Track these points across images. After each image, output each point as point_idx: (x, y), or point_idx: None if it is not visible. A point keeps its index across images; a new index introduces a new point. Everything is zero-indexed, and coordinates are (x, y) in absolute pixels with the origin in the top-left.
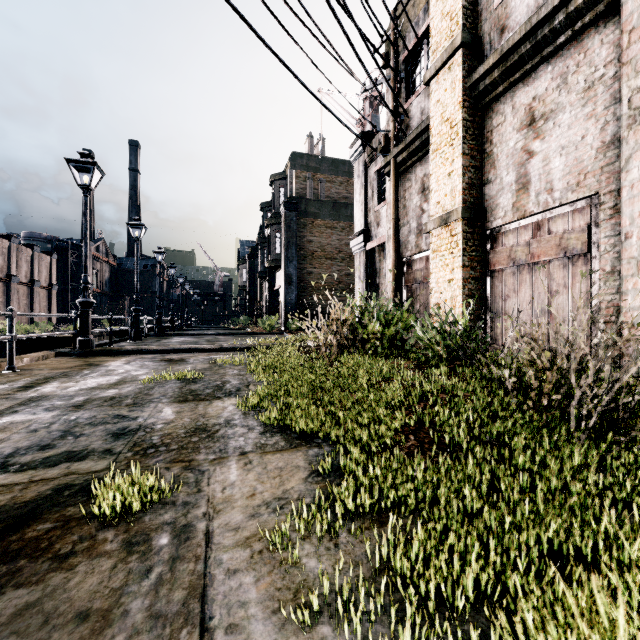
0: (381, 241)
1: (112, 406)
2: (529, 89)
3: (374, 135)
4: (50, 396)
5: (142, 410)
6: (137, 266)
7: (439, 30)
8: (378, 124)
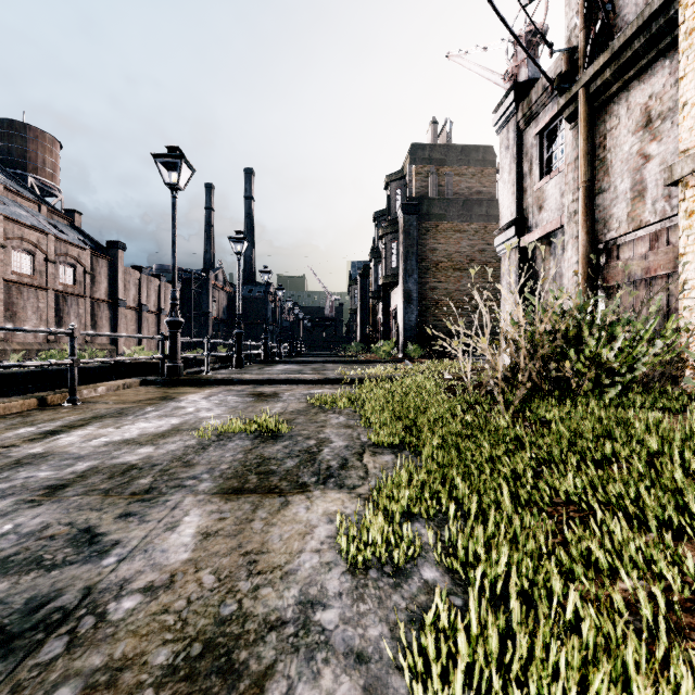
0: (547, 230)
1: (106, 494)
2: None
3: (532, 85)
4: (52, 455)
5: (143, 516)
6: (239, 285)
7: None
8: (537, 71)
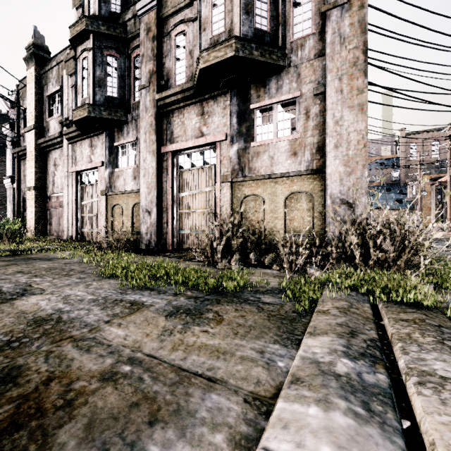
0: None
1: None
2: (55, 154)
3: None
4: None
5: None
6: None
7: (29, 116)
8: None
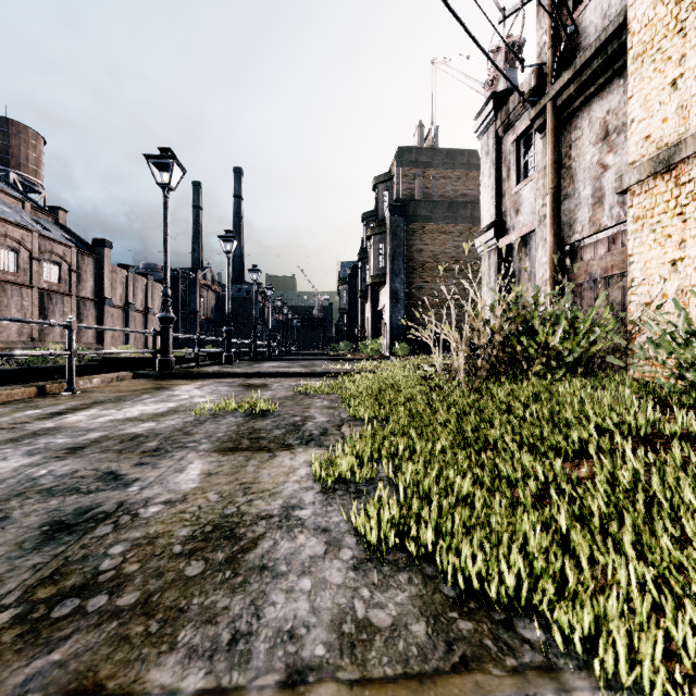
0: (522, 232)
1: (120, 452)
2: None
3: (510, 95)
4: (64, 428)
5: (155, 464)
6: (228, 283)
7: None
8: (515, 81)
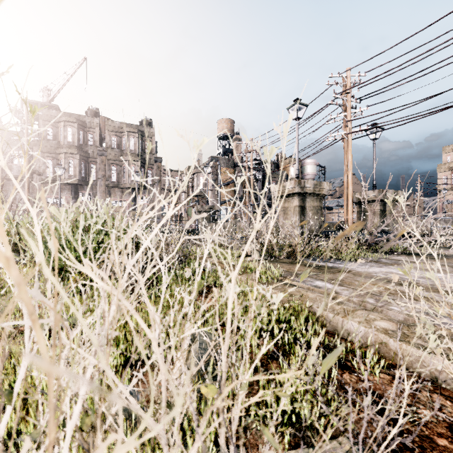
0: None
1: None
2: None
3: None
4: None
5: None
6: None
7: None
8: None
